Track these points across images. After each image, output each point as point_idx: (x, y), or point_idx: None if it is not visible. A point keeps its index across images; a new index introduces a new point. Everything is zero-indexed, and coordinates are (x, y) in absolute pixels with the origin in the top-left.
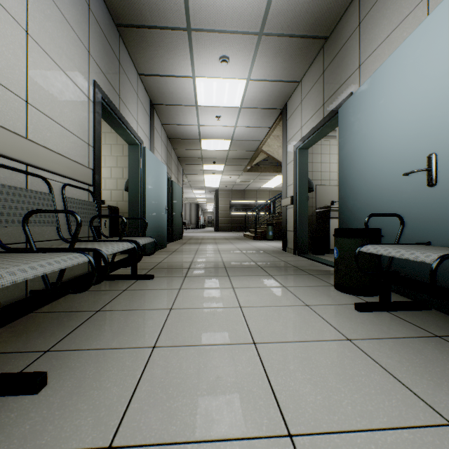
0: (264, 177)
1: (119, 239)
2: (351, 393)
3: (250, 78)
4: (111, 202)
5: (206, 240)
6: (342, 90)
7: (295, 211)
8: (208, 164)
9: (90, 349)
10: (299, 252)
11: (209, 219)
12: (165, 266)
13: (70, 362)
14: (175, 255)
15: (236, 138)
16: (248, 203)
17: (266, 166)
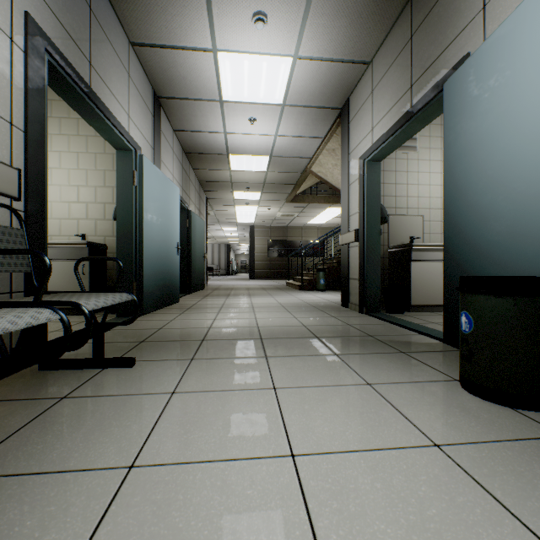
0: (311, 210)
1: (33, 301)
2: None
3: (299, 56)
4: (96, 237)
5: (237, 290)
6: (448, 55)
7: (361, 251)
8: (239, 191)
9: None
10: (369, 309)
11: (243, 263)
12: (166, 337)
13: None
14: (187, 314)
15: (276, 153)
16: (291, 243)
17: (315, 195)
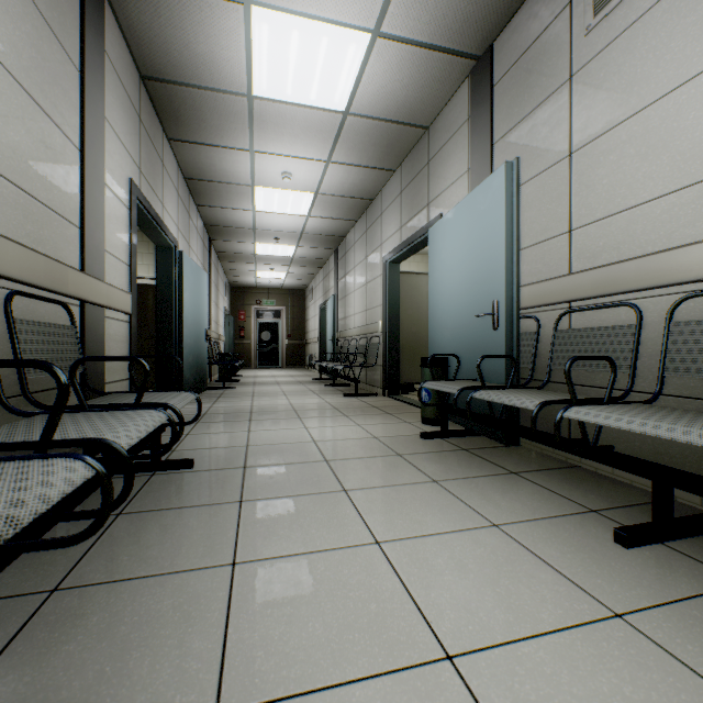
0: None
1: None
2: (309, 578)
3: None
4: None
5: None
6: None
7: None
8: None
9: (698, 594)
10: None
11: None
12: None
13: (669, 572)
14: None
15: None
16: None
17: None
